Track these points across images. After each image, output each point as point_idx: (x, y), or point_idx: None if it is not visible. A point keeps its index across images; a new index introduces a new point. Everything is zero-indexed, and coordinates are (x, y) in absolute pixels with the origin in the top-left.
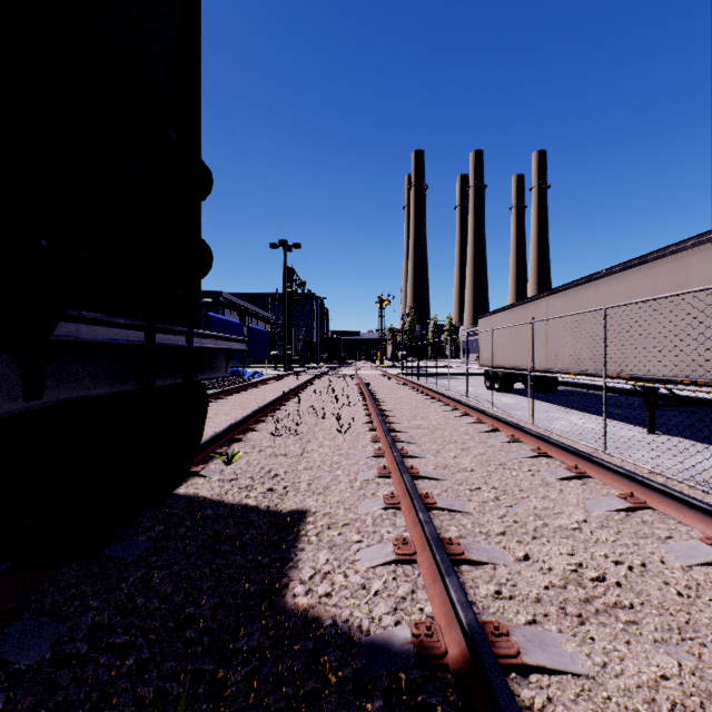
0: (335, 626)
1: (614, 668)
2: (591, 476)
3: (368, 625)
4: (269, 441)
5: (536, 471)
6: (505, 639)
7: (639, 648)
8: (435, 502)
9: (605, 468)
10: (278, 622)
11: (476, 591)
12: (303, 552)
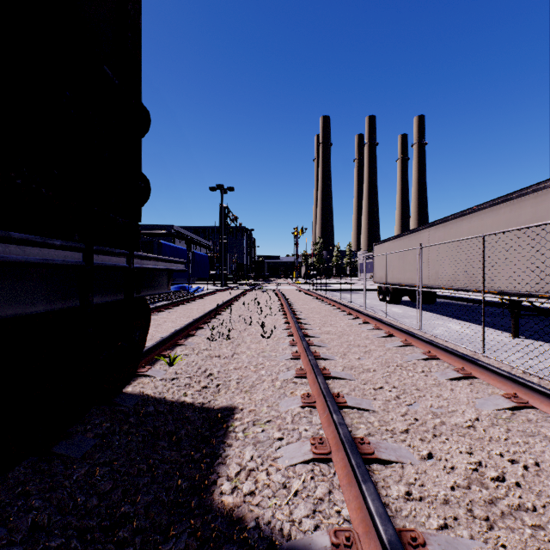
0: (258, 529)
1: None
2: (476, 377)
3: (289, 529)
4: (206, 344)
5: (429, 371)
6: None
7: None
8: (345, 401)
9: (489, 371)
10: (205, 522)
11: (388, 492)
12: (230, 448)
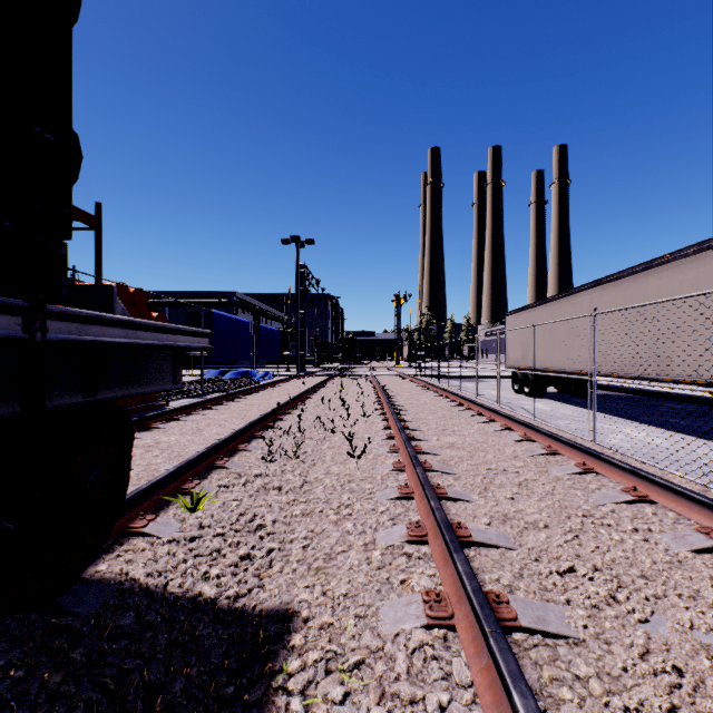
0: None
1: None
2: None
3: None
4: (261, 466)
5: (647, 530)
6: None
7: None
8: (516, 616)
9: None
10: None
11: None
12: None
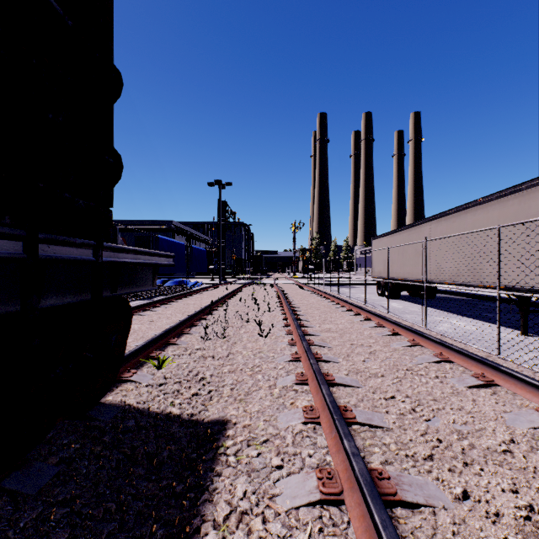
0: None
1: None
2: (499, 384)
3: None
4: (200, 343)
5: (443, 377)
6: None
7: None
8: (355, 416)
9: (515, 378)
10: None
11: None
12: (219, 478)
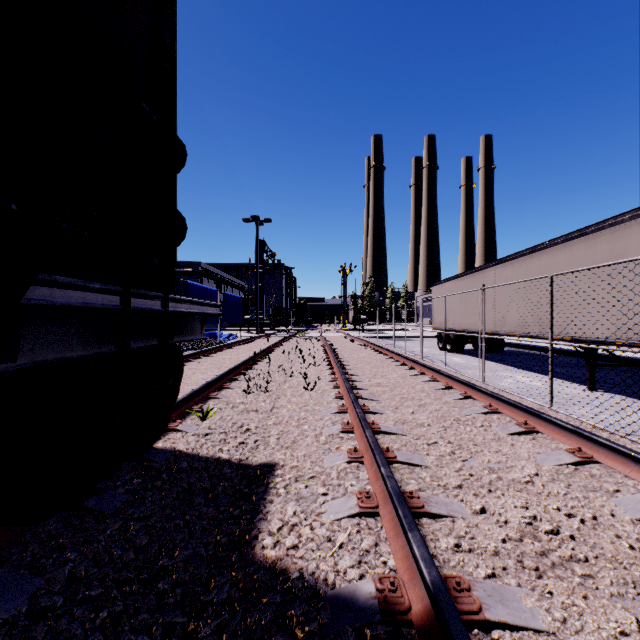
0: (302, 579)
1: (574, 623)
2: (540, 431)
3: (334, 579)
4: (242, 397)
5: (488, 426)
6: (467, 594)
7: (596, 602)
8: (395, 456)
9: (553, 424)
10: (247, 574)
11: (437, 544)
12: (271, 504)
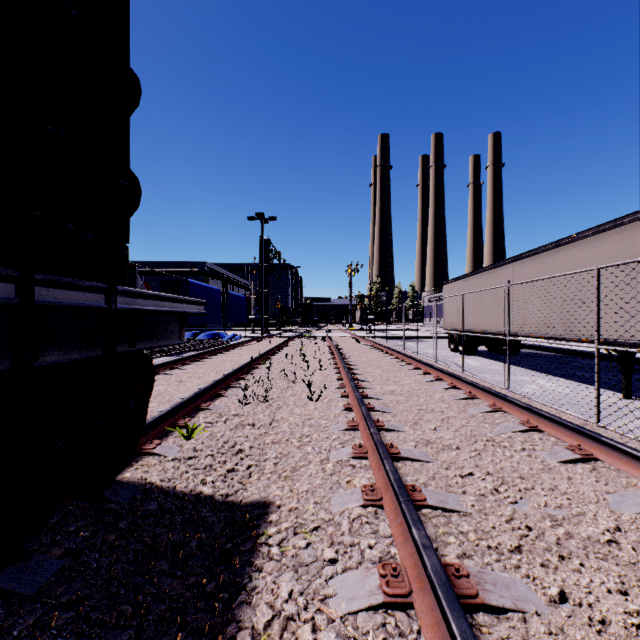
0: None
1: None
2: (599, 459)
3: None
4: (237, 408)
5: (531, 450)
6: None
7: None
8: (425, 498)
9: (620, 452)
10: None
11: None
12: (260, 574)
